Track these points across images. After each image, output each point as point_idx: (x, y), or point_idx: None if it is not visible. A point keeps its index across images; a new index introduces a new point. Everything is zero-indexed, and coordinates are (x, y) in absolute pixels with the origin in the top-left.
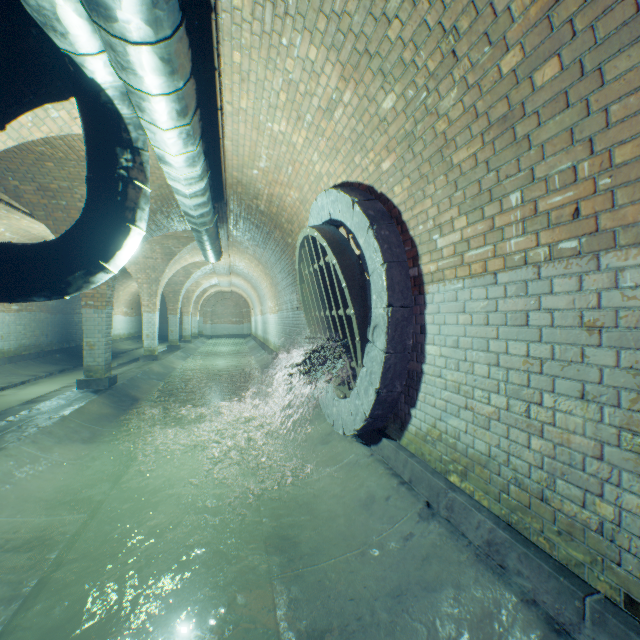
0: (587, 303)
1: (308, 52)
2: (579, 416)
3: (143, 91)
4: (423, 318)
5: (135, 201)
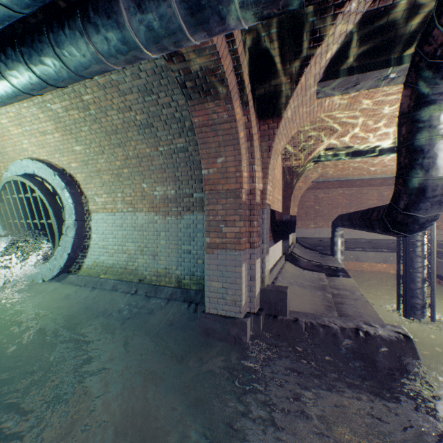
0: (134, 222)
1: (39, 114)
2: (133, 246)
3: None
4: (91, 225)
5: None
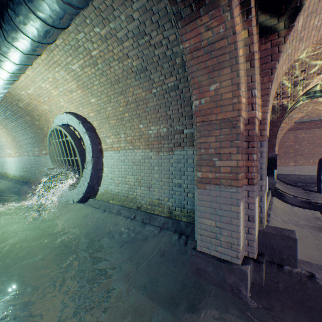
0: (133, 158)
1: (66, 76)
2: (132, 179)
3: (1, 78)
4: (103, 160)
5: None
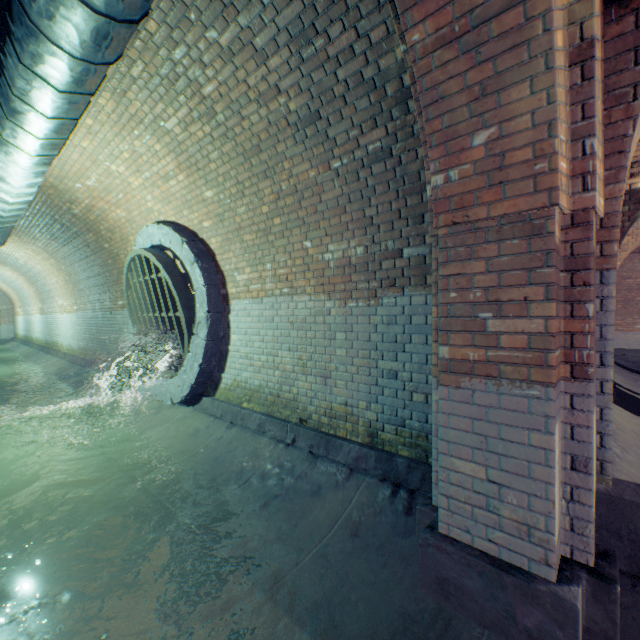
0: (291, 314)
1: (155, 145)
2: (289, 358)
3: (25, 152)
4: (229, 319)
5: None
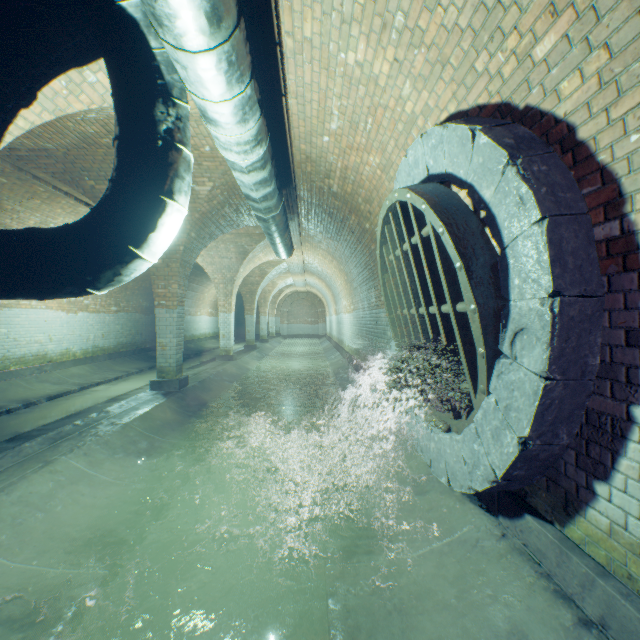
0: None
1: None
2: None
3: None
4: (636, 316)
5: (169, 166)
